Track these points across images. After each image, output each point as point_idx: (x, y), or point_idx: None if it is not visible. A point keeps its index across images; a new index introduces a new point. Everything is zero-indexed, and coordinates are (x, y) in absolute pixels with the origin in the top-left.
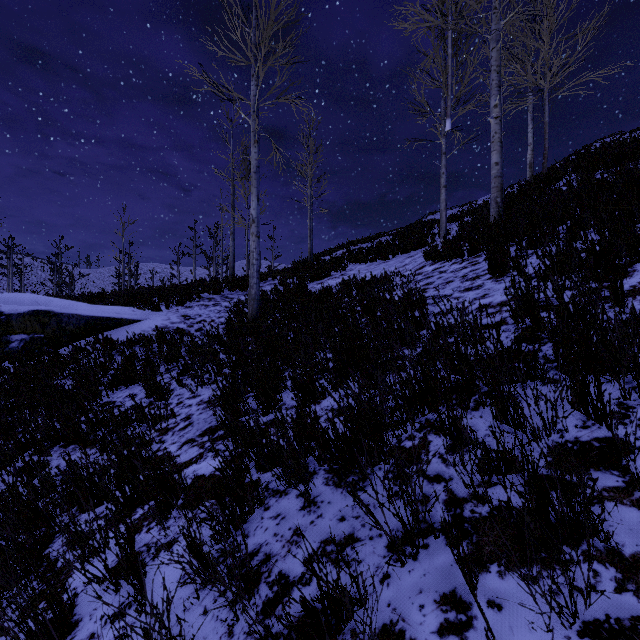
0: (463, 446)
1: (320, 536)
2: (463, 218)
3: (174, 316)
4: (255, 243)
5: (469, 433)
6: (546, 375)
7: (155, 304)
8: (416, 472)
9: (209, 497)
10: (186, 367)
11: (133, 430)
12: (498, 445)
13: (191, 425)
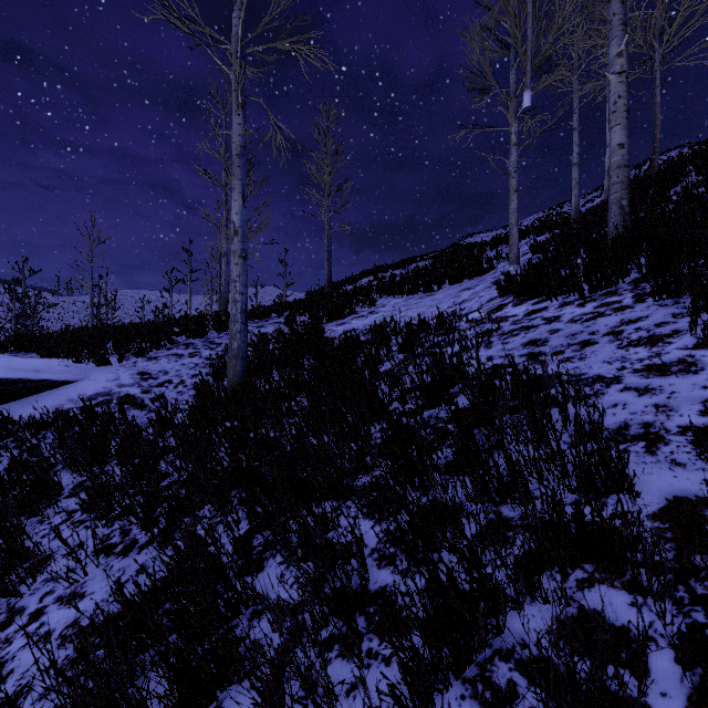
0: None
1: None
2: (524, 238)
3: (126, 374)
4: (238, 267)
5: None
6: None
7: (101, 355)
8: None
9: None
10: (97, 493)
11: None
12: None
13: None
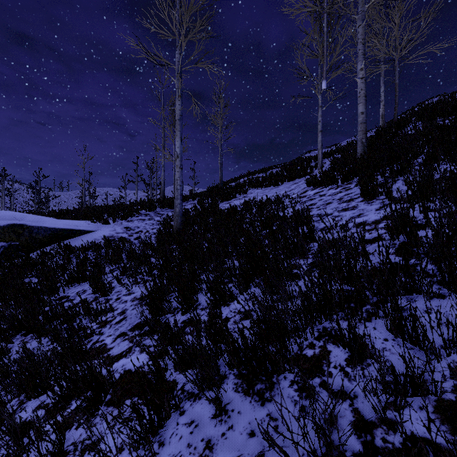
0: (362, 359)
1: (231, 453)
2: (333, 155)
3: (119, 228)
4: (179, 173)
5: (369, 349)
6: (432, 290)
7: (105, 219)
8: (320, 385)
9: (132, 395)
10: (125, 269)
11: (79, 323)
12: (406, 370)
13: (125, 319)
